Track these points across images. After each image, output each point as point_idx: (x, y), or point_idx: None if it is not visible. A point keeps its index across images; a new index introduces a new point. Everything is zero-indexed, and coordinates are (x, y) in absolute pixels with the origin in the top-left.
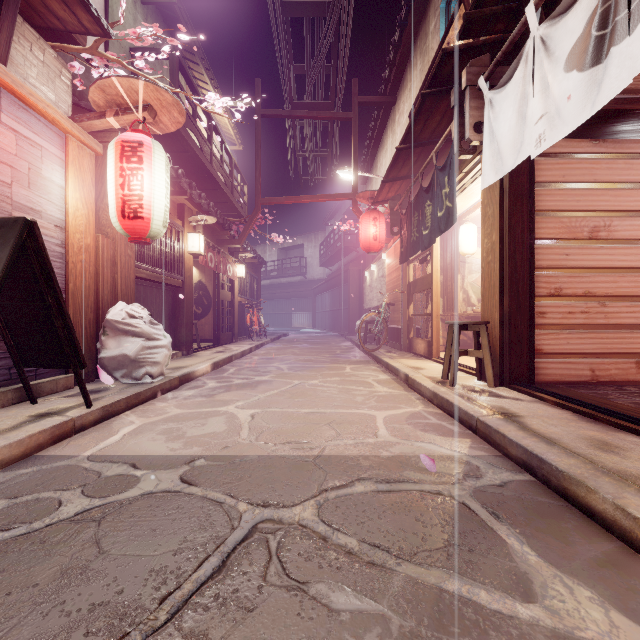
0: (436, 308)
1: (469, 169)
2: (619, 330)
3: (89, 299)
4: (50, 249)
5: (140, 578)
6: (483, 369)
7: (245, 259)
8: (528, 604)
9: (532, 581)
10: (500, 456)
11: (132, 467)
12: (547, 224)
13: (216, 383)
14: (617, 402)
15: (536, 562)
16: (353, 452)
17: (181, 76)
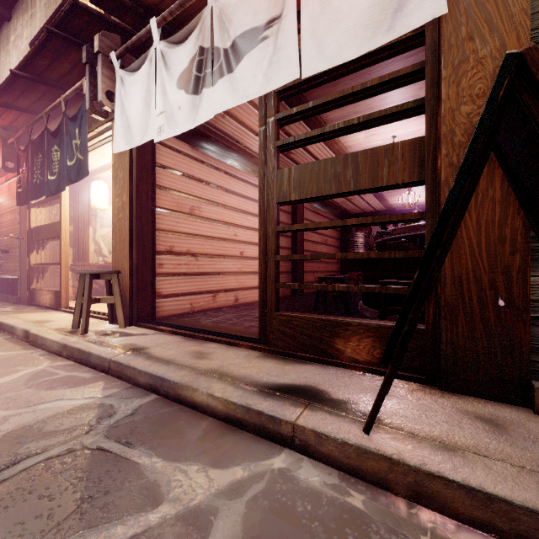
0: (66, 257)
1: (101, 130)
2: (205, 276)
3: None
4: None
5: None
6: (115, 313)
7: None
8: (158, 508)
9: (160, 485)
10: (131, 387)
11: None
12: (165, 197)
13: None
14: (205, 323)
15: (162, 466)
16: None
17: None
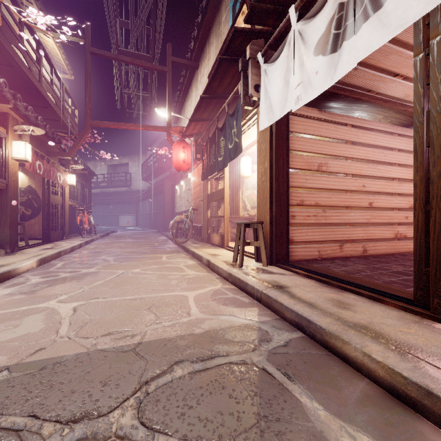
0: (227, 212)
1: (249, 118)
2: (332, 226)
3: None
4: None
5: None
6: (259, 254)
7: (76, 170)
8: None
9: (328, 439)
10: (279, 319)
11: None
12: (296, 159)
13: (40, 278)
14: (336, 271)
15: (325, 416)
16: (171, 334)
17: None
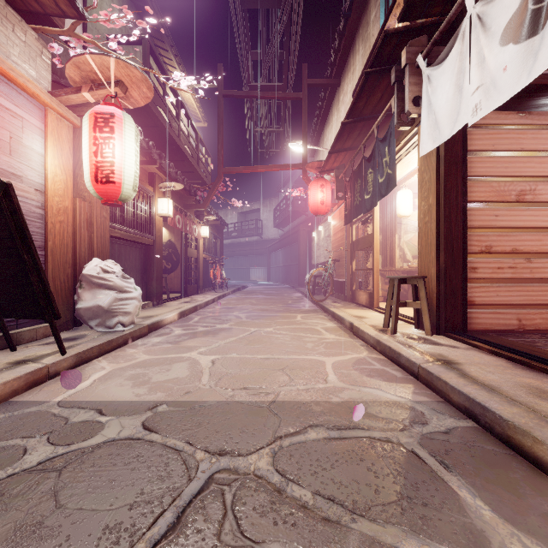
0: (376, 264)
1: (407, 140)
2: (543, 284)
3: (67, 256)
4: (30, 210)
5: (93, 537)
6: (420, 318)
7: (209, 221)
8: None
9: (490, 541)
10: (442, 402)
11: (98, 413)
12: (478, 188)
13: (182, 330)
14: (545, 350)
15: (491, 518)
16: (305, 398)
17: (153, 61)
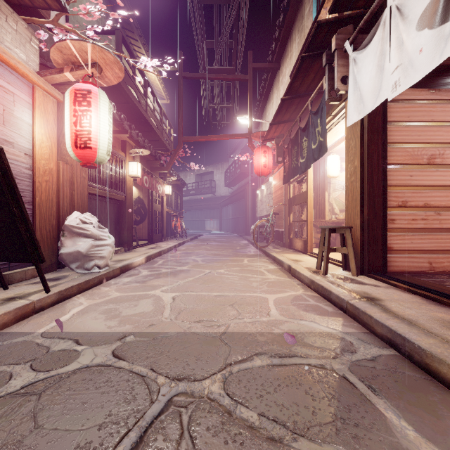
0: (310, 216)
1: (336, 113)
2: None
3: (52, 209)
4: (21, 171)
5: None
6: (347, 262)
7: (171, 181)
8: None
9: None
10: (368, 333)
11: (75, 343)
12: (396, 153)
13: (148, 272)
14: None
15: (415, 437)
16: (251, 329)
17: (125, 49)
